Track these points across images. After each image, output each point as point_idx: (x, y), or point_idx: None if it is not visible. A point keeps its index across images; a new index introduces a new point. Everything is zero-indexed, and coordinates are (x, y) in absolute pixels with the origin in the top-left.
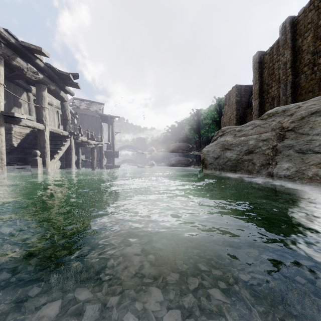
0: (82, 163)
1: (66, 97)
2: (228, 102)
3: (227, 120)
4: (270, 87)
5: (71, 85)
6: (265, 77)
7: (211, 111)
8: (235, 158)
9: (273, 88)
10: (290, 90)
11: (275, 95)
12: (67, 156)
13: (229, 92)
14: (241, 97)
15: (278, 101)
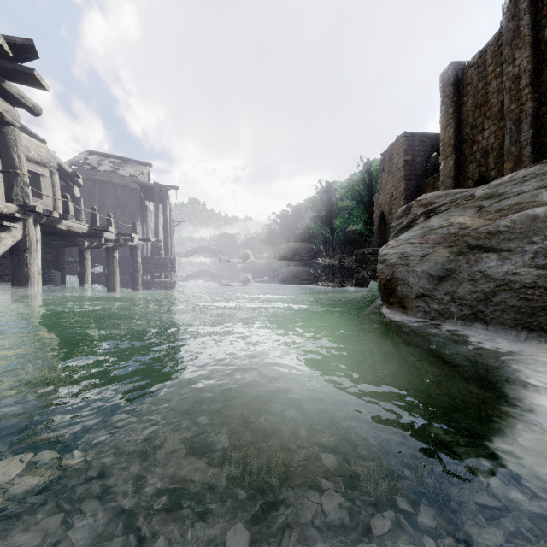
0: (93, 282)
1: (10, 113)
2: (389, 165)
3: (387, 199)
4: (478, 130)
5: (17, 75)
6: (468, 112)
7: (354, 184)
8: (536, 280)
9: (485, 131)
10: (528, 131)
11: (491, 146)
12: (16, 269)
13: (391, 146)
14: (414, 156)
15: (498, 156)
